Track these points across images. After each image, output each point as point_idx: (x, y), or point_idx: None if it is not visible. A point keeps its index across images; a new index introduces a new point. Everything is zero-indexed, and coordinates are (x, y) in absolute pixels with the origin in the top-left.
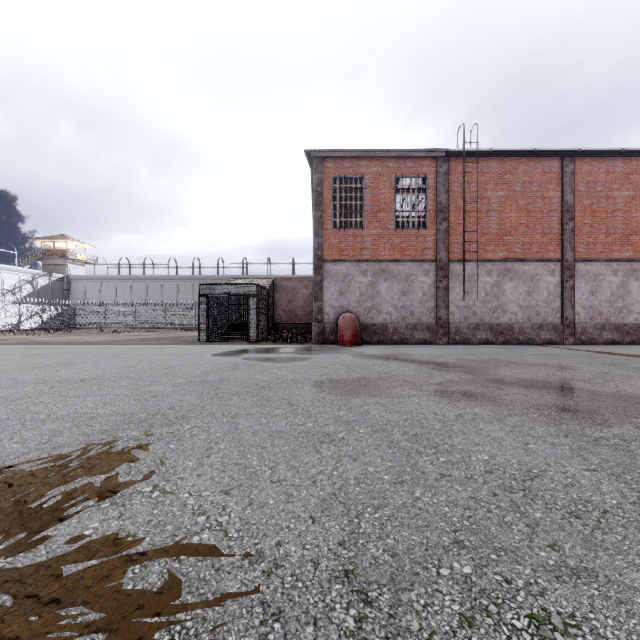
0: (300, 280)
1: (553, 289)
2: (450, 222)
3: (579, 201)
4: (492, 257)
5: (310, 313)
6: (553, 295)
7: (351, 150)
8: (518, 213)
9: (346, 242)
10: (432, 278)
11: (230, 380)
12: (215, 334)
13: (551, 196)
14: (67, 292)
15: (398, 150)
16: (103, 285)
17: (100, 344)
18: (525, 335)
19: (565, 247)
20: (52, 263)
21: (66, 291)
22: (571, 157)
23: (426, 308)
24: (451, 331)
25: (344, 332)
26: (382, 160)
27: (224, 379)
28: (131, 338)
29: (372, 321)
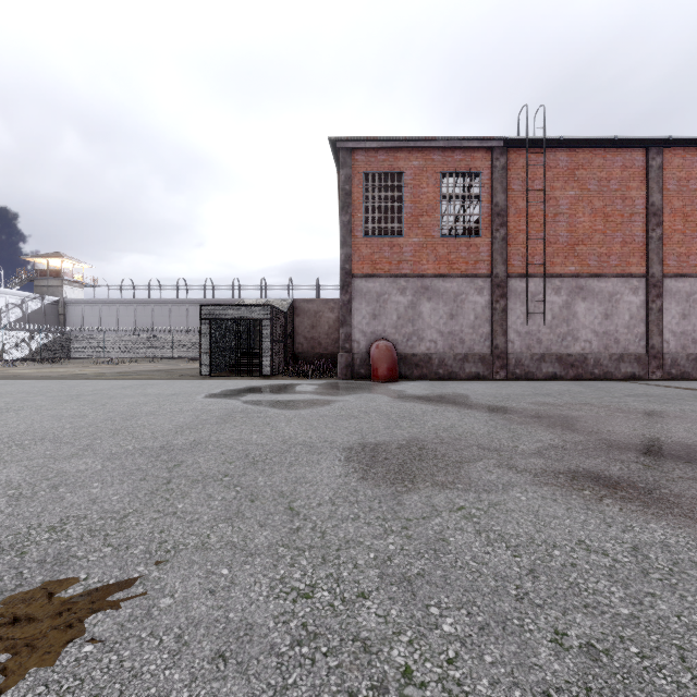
0: (324, 302)
1: (636, 311)
2: (509, 228)
3: (668, 202)
4: (561, 272)
5: (336, 341)
6: (636, 318)
7: (387, 138)
8: (593, 217)
9: (380, 253)
10: (487, 297)
11: (207, 445)
12: (222, 366)
13: (634, 196)
14: (62, 317)
15: (445, 138)
16: (103, 309)
17: (76, 379)
18: (602, 368)
19: (651, 259)
20: (45, 284)
21: (61, 316)
22: (659, 148)
23: (479, 335)
24: (510, 363)
25: (378, 364)
26: (425, 152)
27: (199, 442)
28: (125, 370)
29: (412, 351)
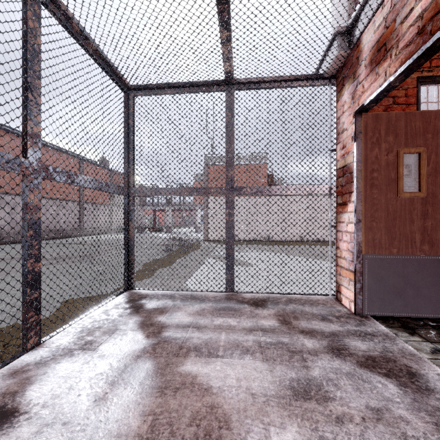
0: None
1: None
2: None
3: None
4: None
5: None
6: None
7: None
8: None
9: None
10: None
11: None
12: None
13: None
14: None
15: None
16: None
17: None
18: (10, 238)
19: None
20: None
21: None
22: None
23: None
24: None
25: None
26: None
27: None
28: None
29: None
